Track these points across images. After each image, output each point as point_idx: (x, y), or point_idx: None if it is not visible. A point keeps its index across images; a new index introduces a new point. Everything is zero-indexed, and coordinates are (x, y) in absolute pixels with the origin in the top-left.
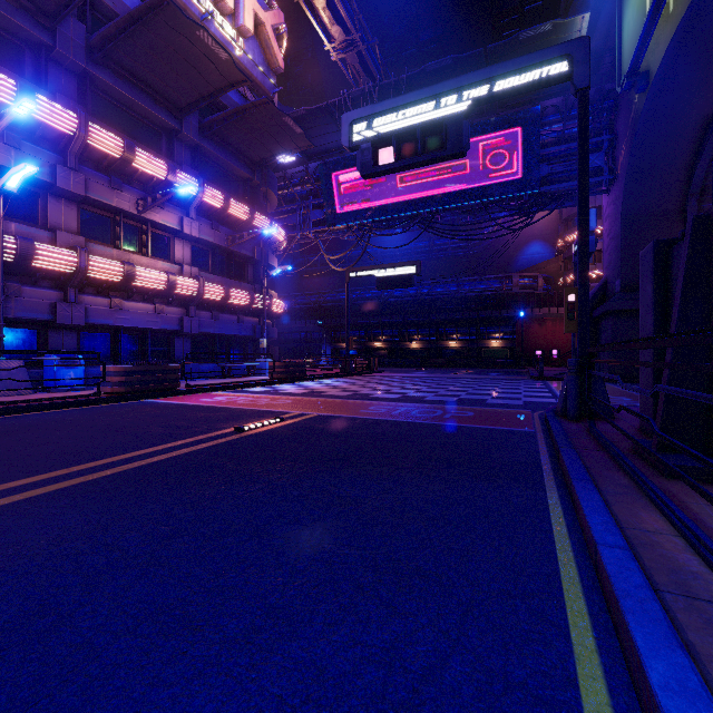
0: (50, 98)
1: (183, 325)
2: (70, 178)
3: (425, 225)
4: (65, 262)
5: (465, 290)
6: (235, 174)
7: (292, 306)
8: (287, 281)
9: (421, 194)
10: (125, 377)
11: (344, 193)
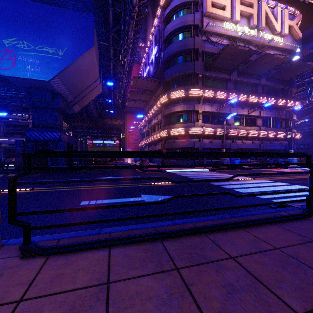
0: (229, 92)
1: (260, 147)
2: (233, 110)
3: None
4: (234, 133)
5: None
6: (277, 88)
7: None
8: None
9: None
10: (256, 162)
11: None
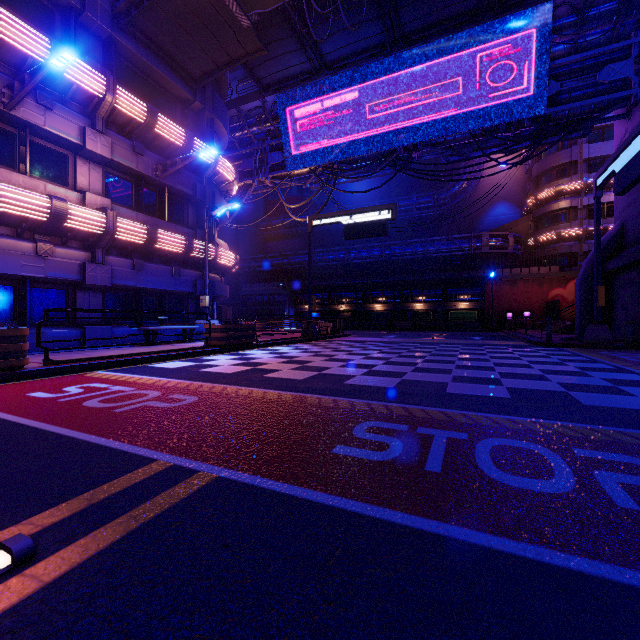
0: None
1: (85, 274)
2: None
3: (399, 165)
4: None
5: (431, 250)
6: (170, 91)
7: (255, 269)
8: (251, 244)
9: (397, 125)
10: None
11: (306, 129)
